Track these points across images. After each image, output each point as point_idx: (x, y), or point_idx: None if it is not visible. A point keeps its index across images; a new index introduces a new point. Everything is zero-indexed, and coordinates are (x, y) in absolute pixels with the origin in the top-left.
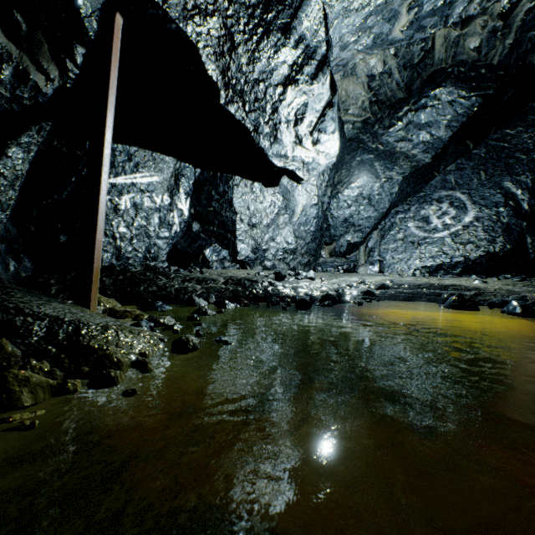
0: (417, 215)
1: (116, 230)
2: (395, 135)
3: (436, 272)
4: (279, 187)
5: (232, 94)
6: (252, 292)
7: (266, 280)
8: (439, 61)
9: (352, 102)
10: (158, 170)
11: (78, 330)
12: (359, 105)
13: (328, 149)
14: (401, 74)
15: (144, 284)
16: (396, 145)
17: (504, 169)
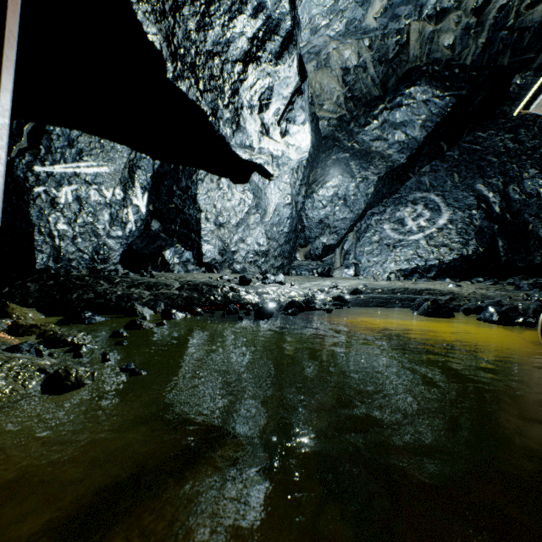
0: (393, 217)
1: (54, 227)
2: (371, 134)
3: (411, 275)
4: (249, 184)
5: (182, 68)
6: (209, 299)
7: (227, 285)
8: (414, 58)
9: (327, 97)
10: (108, 159)
11: None
12: (334, 101)
13: (299, 142)
14: (376, 69)
15: (78, 290)
16: (372, 144)
17: (476, 171)
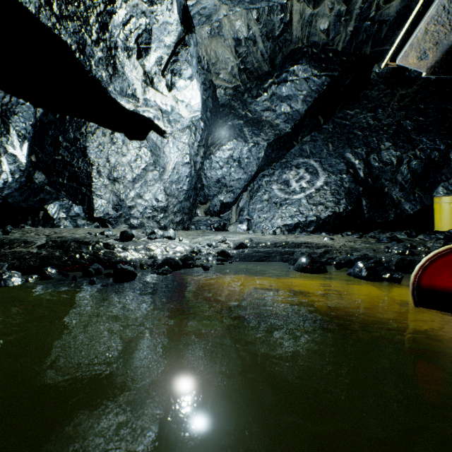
0: (280, 178)
1: None
2: (262, 105)
3: (295, 229)
4: (147, 141)
5: None
6: (73, 258)
7: (102, 241)
8: (296, 39)
9: (222, 66)
10: None
11: None
12: (229, 71)
13: (189, 99)
14: (265, 44)
15: None
16: (263, 113)
17: (346, 142)
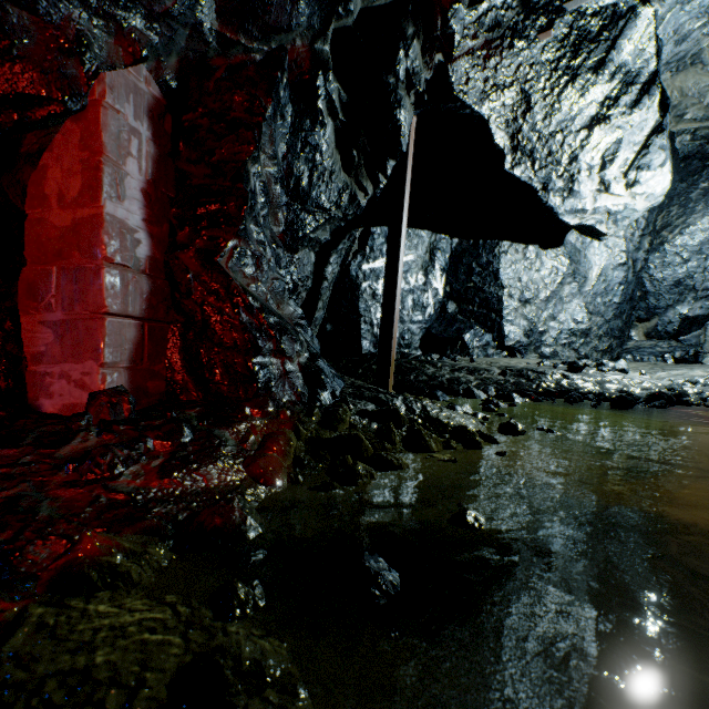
0: None
1: (373, 316)
2: None
3: None
4: (563, 247)
5: (520, 156)
6: (541, 386)
7: (556, 371)
8: None
9: (691, 102)
10: (412, 247)
11: (424, 407)
12: (706, 103)
13: (652, 188)
14: None
15: (412, 373)
16: None
17: None
